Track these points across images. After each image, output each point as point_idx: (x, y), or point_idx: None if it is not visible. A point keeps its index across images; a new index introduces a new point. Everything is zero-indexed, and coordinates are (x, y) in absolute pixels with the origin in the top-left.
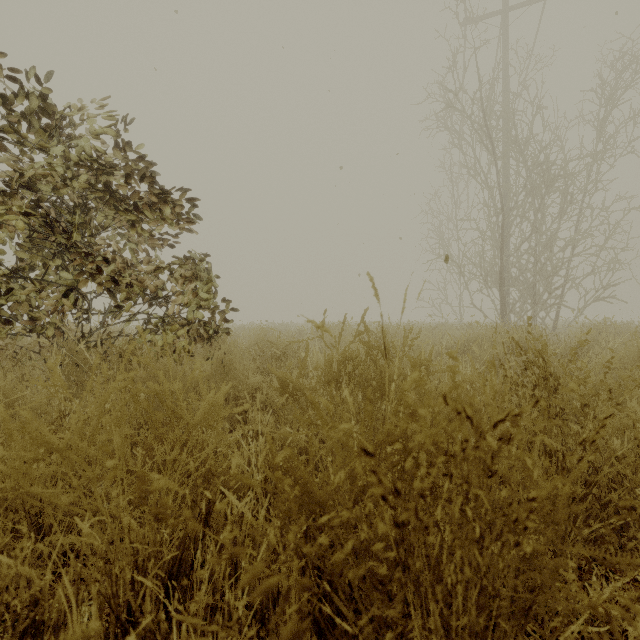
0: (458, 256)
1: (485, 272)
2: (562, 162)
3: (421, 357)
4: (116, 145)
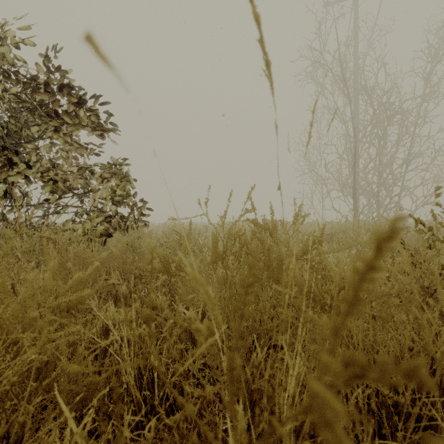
0: (321, 174)
1: (342, 184)
2: (400, 102)
3: (312, 235)
4: (48, 68)
